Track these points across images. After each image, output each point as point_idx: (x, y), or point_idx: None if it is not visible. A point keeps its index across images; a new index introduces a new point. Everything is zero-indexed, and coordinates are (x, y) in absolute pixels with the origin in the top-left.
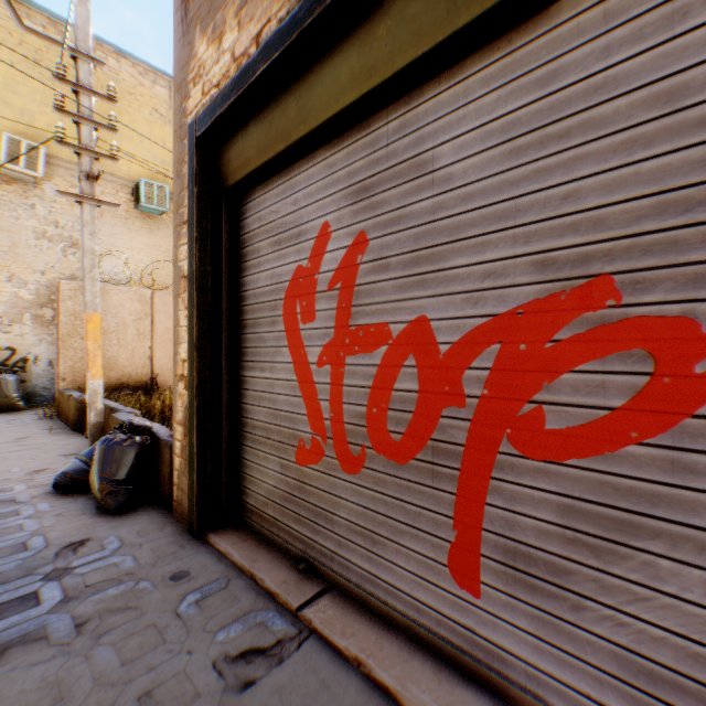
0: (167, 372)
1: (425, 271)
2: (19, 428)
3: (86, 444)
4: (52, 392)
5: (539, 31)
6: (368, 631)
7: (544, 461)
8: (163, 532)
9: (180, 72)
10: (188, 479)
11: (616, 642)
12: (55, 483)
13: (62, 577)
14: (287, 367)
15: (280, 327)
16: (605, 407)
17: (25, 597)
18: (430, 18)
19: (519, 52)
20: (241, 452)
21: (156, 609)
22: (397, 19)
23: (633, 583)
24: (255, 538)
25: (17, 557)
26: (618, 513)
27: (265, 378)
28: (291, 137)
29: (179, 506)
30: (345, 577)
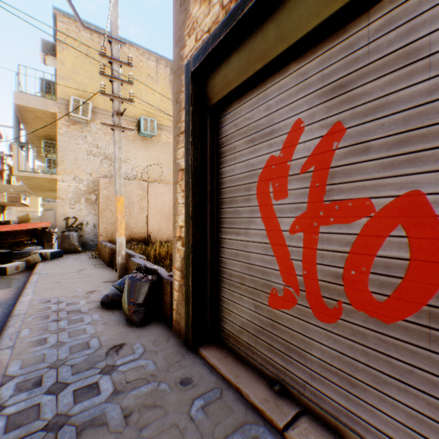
0: (155, 231)
1: (417, 150)
2: (79, 263)
3: (115, 275)
4: (94, 242)
5: None
6: None
7: None
8: (169, 343)
9: (178, 31)
10: (185, 308)
11: None
12: (101, 301)
13: (111, 372)
14: (260, 233)
15: (254, 203)
16: None
17: (90, 386)
18: None
19: None
20: (219, 292)
21: (175, 410)
22: None
23: None
24: (233, 356)
25: (83, 353)
26: None
27: (240, 240)
28: (269, 56)
29: (177, 325)
30: (319, 405)
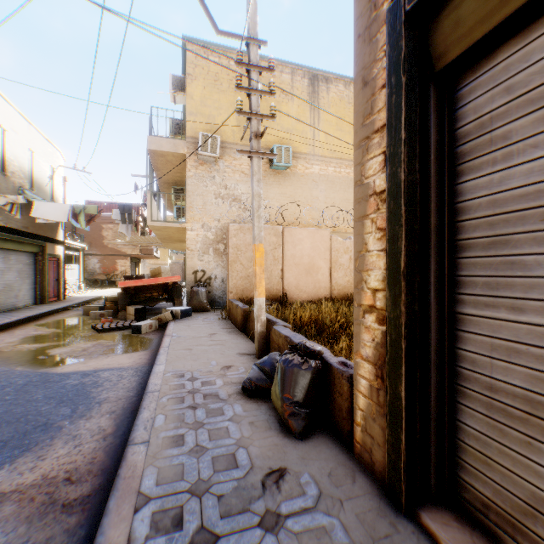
0: (292, 288)
1: None
2: (208, 325)
3: (250, 344)
4: (222, 299)
5: None
6: None
7: None
8: (356, 484)
9: None
10: (387, 432)
11: None
12: (242, 386)
13: (276, 529)
14: None
15: None
16: None
17: None
18: None
19: None
20: (456, 413)
21: None
22: None
23: None
24: None
25: (230, 474)
26: None
27: (525, 324)
28: None
29: (365, 452)
30: None
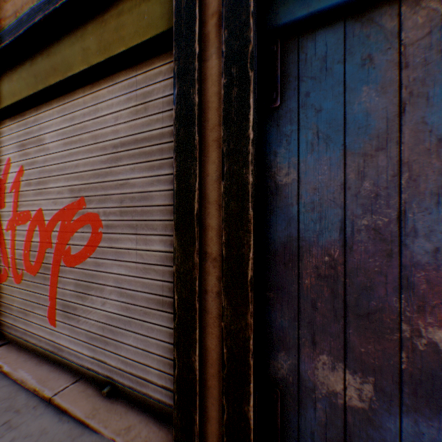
0: None
1: (42, 188)
2: None
3: None
4: None
5: (71, 99)
6: (16, 355)
7: (71, 267)
8: None
9: None
10: None
11: (86, 330)
12: None
13: None
14: None
15: None
16: (84, 245)
17: None
18: (31, 81)
19: (66, 104)
20: None
21: None
22: (21, 75)
23: (89, 307)
24: None
25: None
26: (86, 283)
27: None
28: None
29: None
30: (17, 335)
